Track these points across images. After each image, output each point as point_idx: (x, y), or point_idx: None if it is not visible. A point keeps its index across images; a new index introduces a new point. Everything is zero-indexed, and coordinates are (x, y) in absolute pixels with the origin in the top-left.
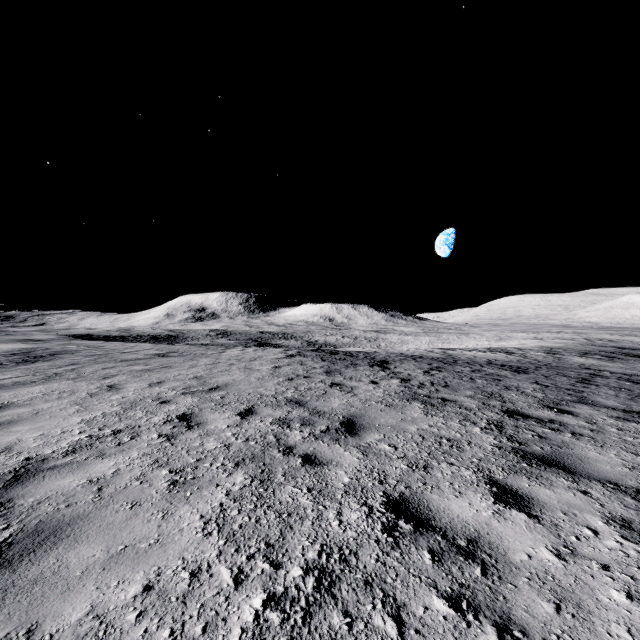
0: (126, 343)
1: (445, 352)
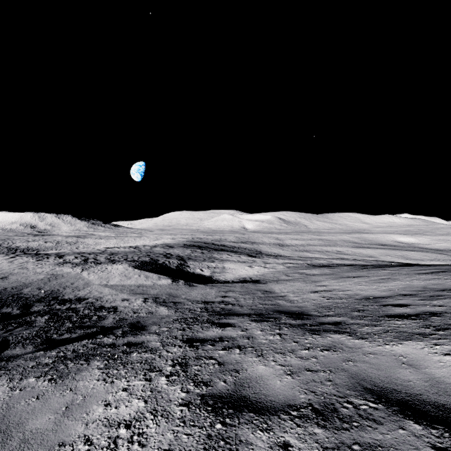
0: None
1: (106, 249)
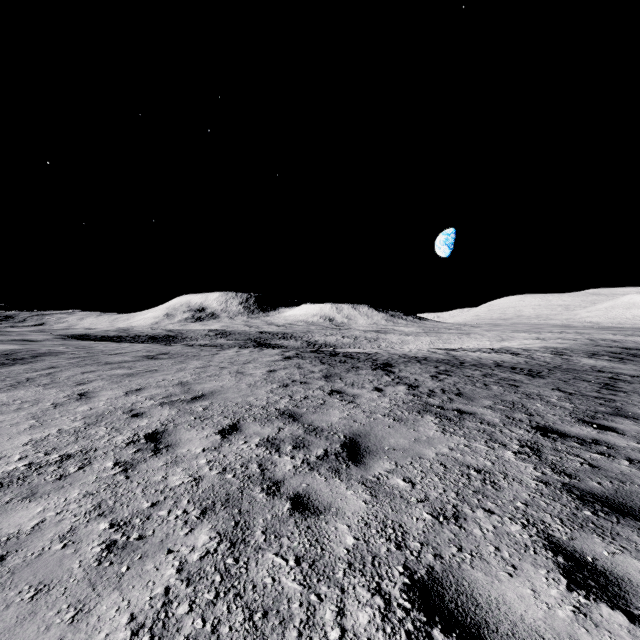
0: (121, 344)
1: (448, 353)
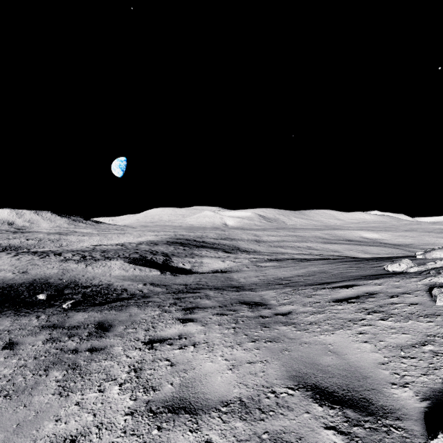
0: None
1: (95, 247)
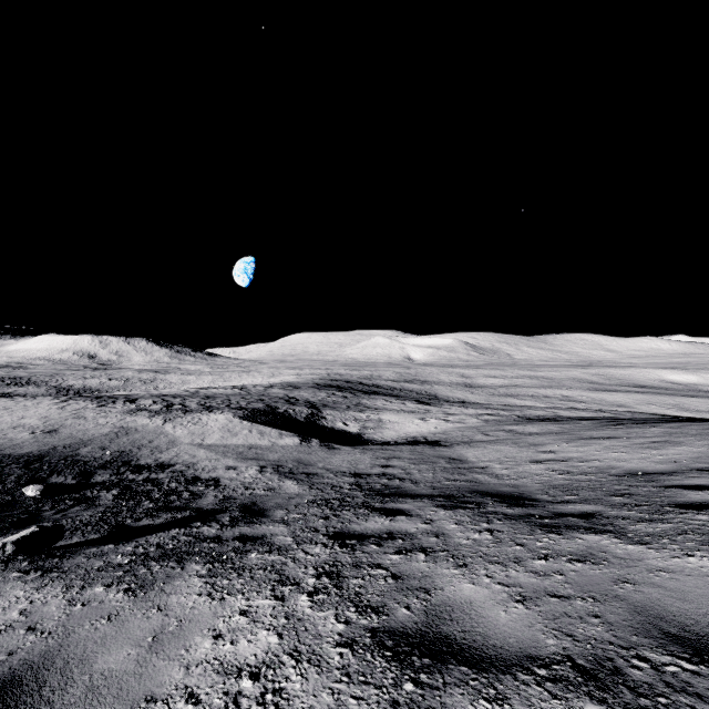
0: None
1: (198, 391)
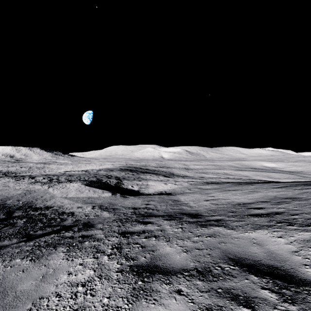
0: None
1: (65, 172)
